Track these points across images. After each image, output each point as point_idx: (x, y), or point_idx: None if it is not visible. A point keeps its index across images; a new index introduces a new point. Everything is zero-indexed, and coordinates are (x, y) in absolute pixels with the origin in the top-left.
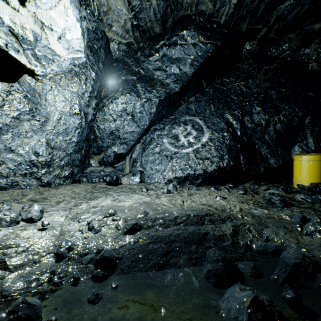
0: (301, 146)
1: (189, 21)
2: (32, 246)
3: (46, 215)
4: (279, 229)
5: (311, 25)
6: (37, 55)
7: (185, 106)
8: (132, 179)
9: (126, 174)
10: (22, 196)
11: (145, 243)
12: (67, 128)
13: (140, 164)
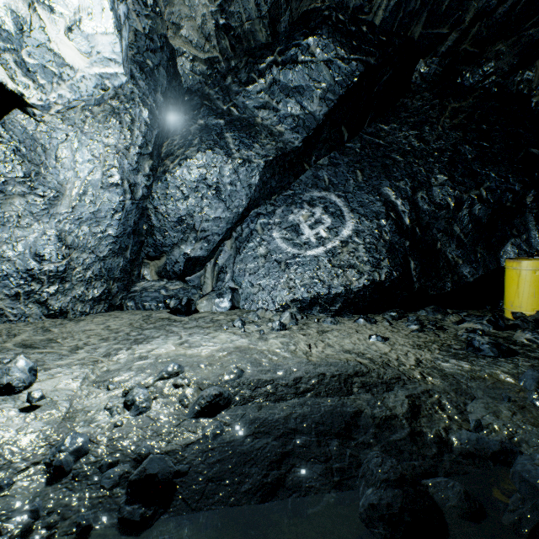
0: (518, 244)
1: (319, 20)
2: None
3: (44, 377)
4: (498, 404)
5: (538, 26)
6: (27, 64)
7: (311, 173)
8: (217, 304)
9: (205, 295)
10: (6, 338)
11: (236, 436)
12: (97, 211)
13: (231, 276)
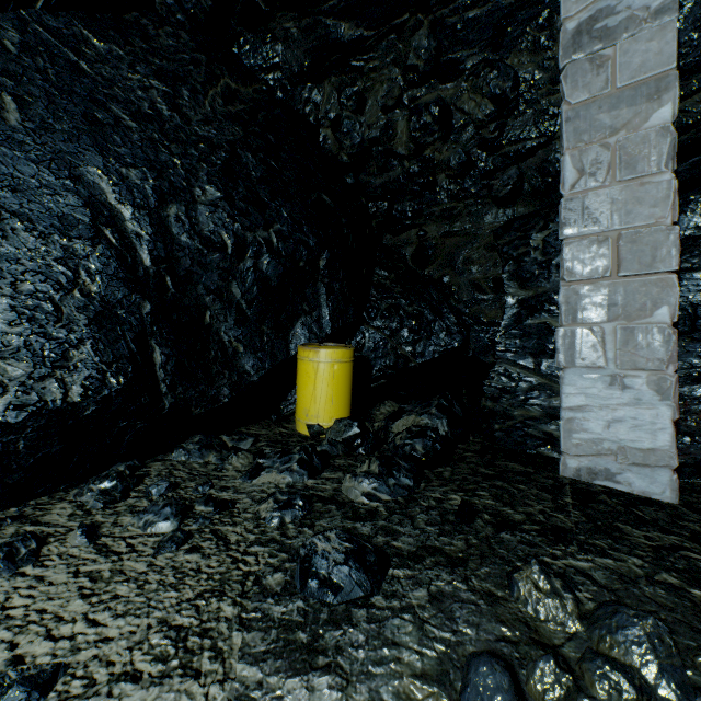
0: (310, 324)
1: None
2: None
3: None
4: None
5: (338, 19)
6: None
7: None
8: None
9: None
10: None
11: None
12: None
13: None
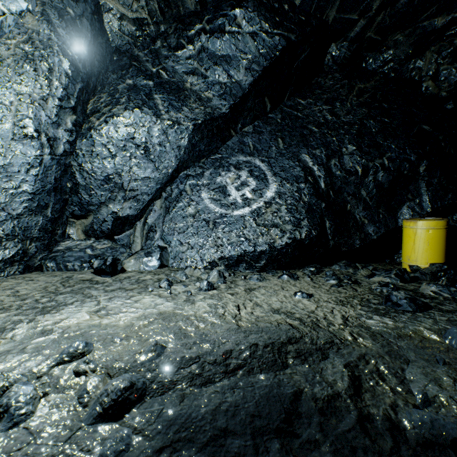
0: (413, 206)
1: None
2: None
3: None
4: (435, 369)
5: (432, 19)
6: None
7: (237, 139)
8: (145, 263)
9: (134, 253)
10: None
11: (147, 450)
12: (8, 165)
13: (160, 234)
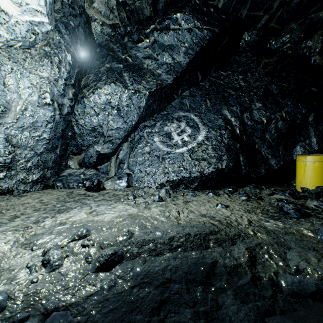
0: (304, 145)
1: (183, 2)
2: None
3: None
4: (307, 253)
5: (317, 12)
6: None
7: (178, 100)
8: (118, 184)
9: (110, 178)
10: None
11: (126, 286)
12: (35, 122)
13: (127, 165)
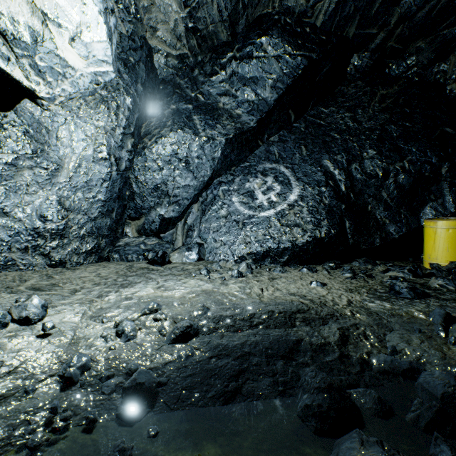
0: (435, 206)
1: (270, 22)
2: (24, 363)
3: (52, 312)
4: (411, 335)
5: (451, 27)
6: (39, 66)
7: (264, 148)
8: (186, 256)
9: (177, 249)
10: (19, 282)
11: (203, 357)
12: (90, 180)
13: (198, 233)
